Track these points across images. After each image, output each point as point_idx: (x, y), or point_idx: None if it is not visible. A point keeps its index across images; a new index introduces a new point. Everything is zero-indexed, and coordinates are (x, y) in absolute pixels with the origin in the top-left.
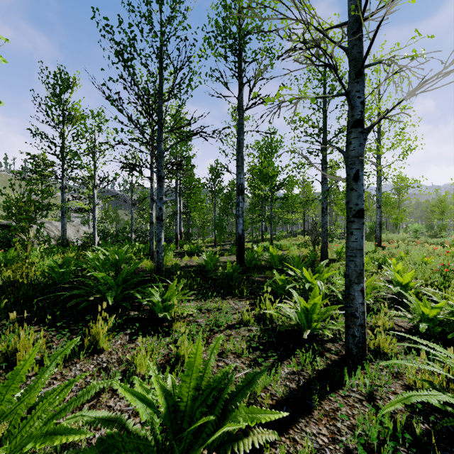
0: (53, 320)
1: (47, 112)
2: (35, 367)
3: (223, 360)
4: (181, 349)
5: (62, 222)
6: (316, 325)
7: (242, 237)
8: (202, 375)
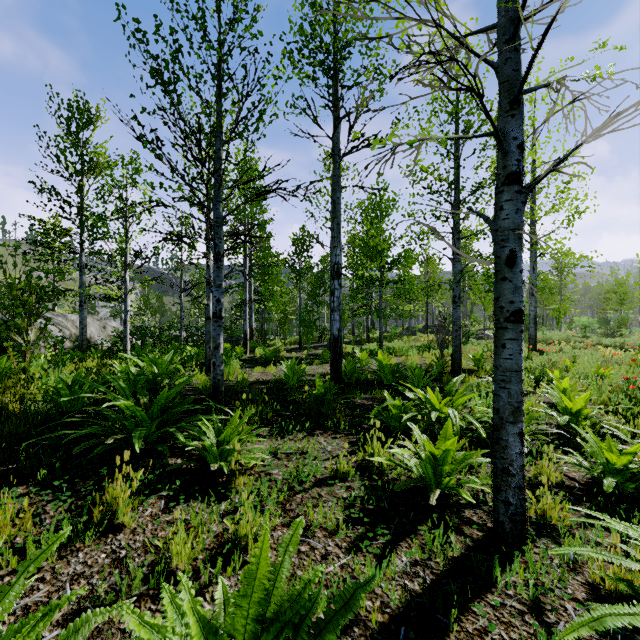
0: (50, 476)
1: (58, 158)
2: (11, 560)
3: (307, 540)
4: (243, 526)
5: (81, 316)
6: (448, 481)
7: (338, 341)
8: (269, 592)
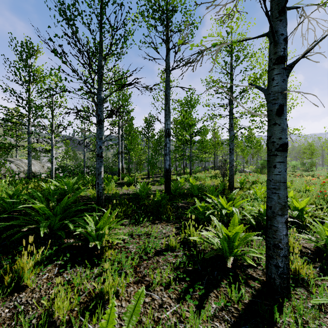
0: None
1: (15, 73)
2: None
3: (149, 294)
4: (106, 286)
5: (28, 159)
6: (236, 251)
7: (169, 171)
8: None
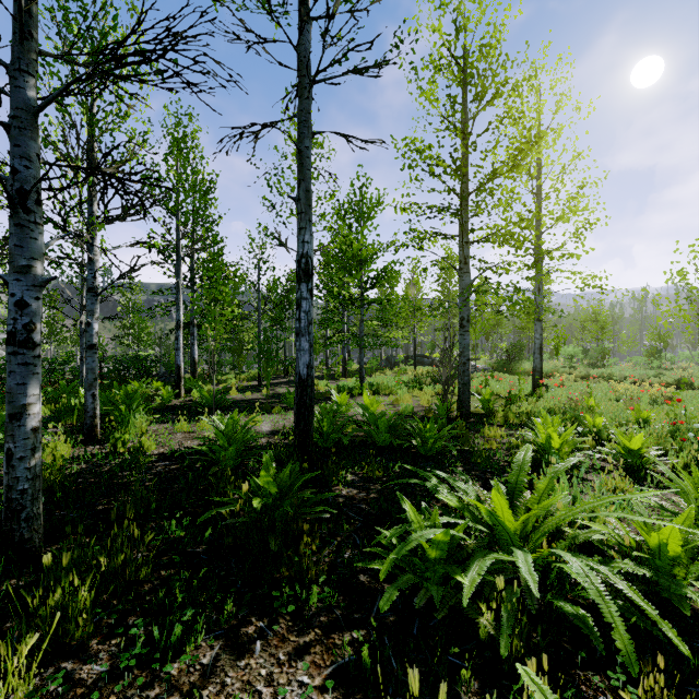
0: None
1: None
2: None
3: None
4: None
5: None
6: None
7: (307, 384)
8: None
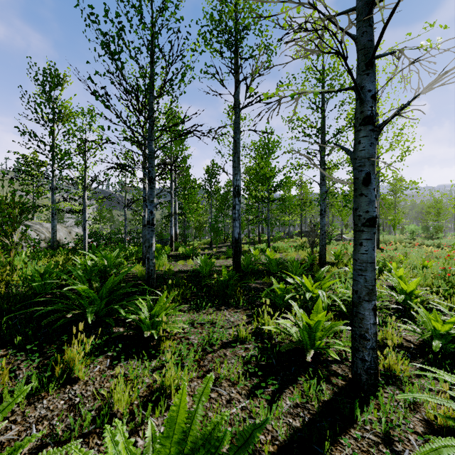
0: (24, 342)
1: (36, 110)
2: None
3: (216, 389)
4: (168, 379)
5: (52, 224)
6: (319, 343)
7: (238, 242)
8: (187, 433)
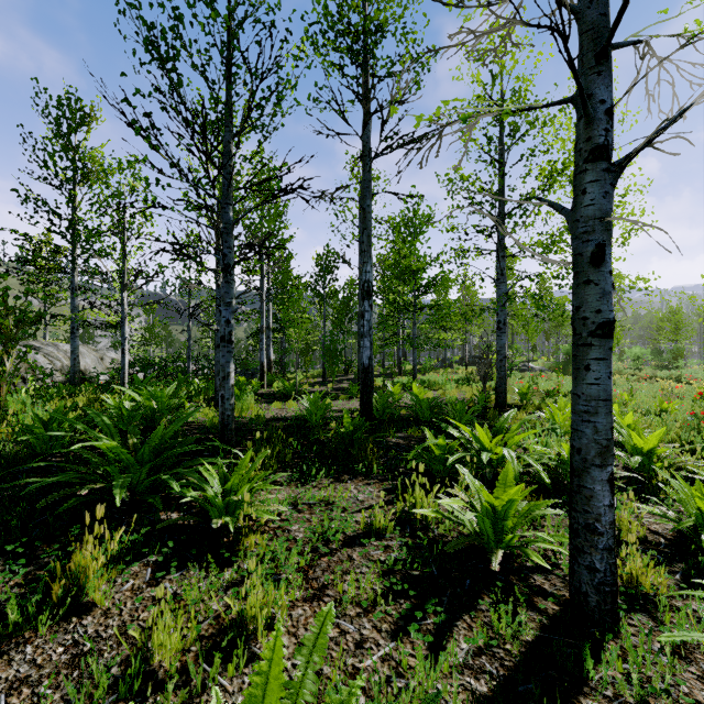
0: (5, 538)
1: (46, 163)
2: None
3: (336, 621)
4: (252, 605)
5: (73, 344)
6: (510, 538)
7: (369, 371)
8: None
